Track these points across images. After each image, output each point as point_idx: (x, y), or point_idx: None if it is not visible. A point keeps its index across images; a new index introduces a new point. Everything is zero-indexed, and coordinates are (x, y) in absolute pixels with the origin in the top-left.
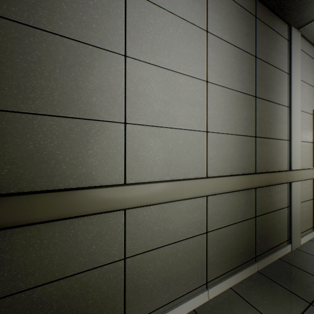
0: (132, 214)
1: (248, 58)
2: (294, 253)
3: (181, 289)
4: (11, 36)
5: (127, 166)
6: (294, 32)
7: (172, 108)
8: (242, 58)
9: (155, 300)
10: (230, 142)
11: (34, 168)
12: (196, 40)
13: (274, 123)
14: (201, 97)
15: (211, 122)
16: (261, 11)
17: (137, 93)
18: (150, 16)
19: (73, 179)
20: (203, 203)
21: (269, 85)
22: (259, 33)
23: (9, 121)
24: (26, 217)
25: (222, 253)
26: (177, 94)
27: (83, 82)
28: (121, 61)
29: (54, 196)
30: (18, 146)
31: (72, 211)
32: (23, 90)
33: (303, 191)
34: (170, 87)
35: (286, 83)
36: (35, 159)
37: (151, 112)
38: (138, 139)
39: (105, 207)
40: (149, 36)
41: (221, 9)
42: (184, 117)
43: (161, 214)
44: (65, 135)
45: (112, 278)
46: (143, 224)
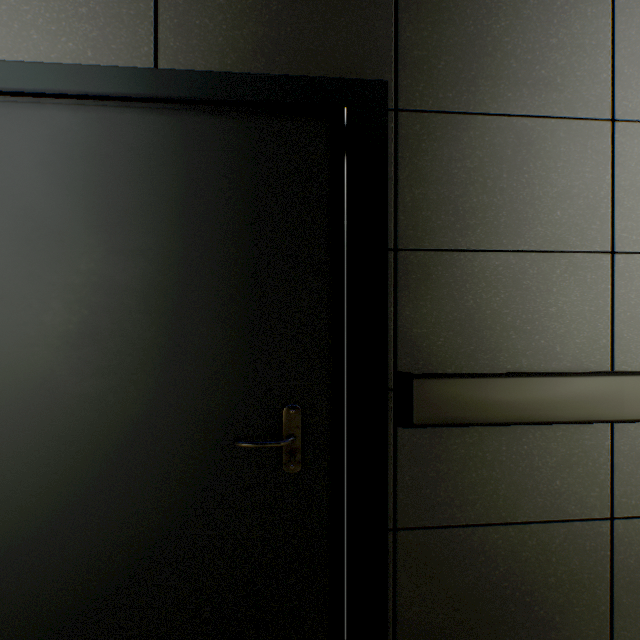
0: (624, 434)
1: None
2: None
3: None
4: (447, 137)
5: (616, 336)
6: None
7: None
8: None
9: None
10: None
11: (473, 337)
12: None
13: None
14: None
15: None
16: None
17: (634, 189)
18: None
19: (526, 358)
20: None
21: None
22: None
23: (444, 266)
24: (475, 412)
25: None
26: None
27: (541, 186)
28: (604, 133)
29: (510, 384)
30: (454, 302)
31: (535, 412)
32: (461, 216)
33: None
34: None
35: None
36: (474, 322)
37: None
38: (636, 282)
39: (587, 412)
40: None
41: None
42: None
43: None
44: (515, 282)
45: (588, 550)
46: None
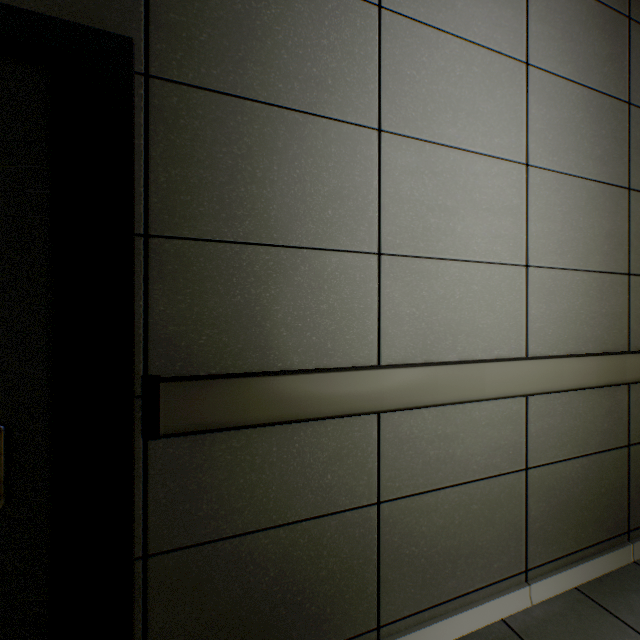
0: (390, 423)
1: (613, 107)
2: None
3: (478, 576)
4: (211, 117)
5: (383, 332)
6: None
7: (461, 221)
8: (598, 109)
9: (430, 590)
10: (574, 287)
11: (241, 334)
12: (506, 85)
13: None
14: (516, 198)
15: (534, 247)
16: None
17: (398, 197)
18: (421, 51)
19: (298, 355)
20: (520, 410)
21: None
22: (637, 51)
23: (208, 257)
24: (236, 414)
25: (558, 515)
26: (470, 194)
27: (313, 183)
28: (372, 141)
29: (275, 383)
30: (220, 297)
31: (300, 409)
32: (227, 205)
33: None
34: (456, 181)
35: None
36: (243, 319)
37: (424, 231)
38: (400, 282)
39: (351, 406)
40: (419, 88)
41: (555, 14)
42: (483, 238)
43: (441, 426)
44: (287, 278)
45: (358, 537)
46: (409, 443)
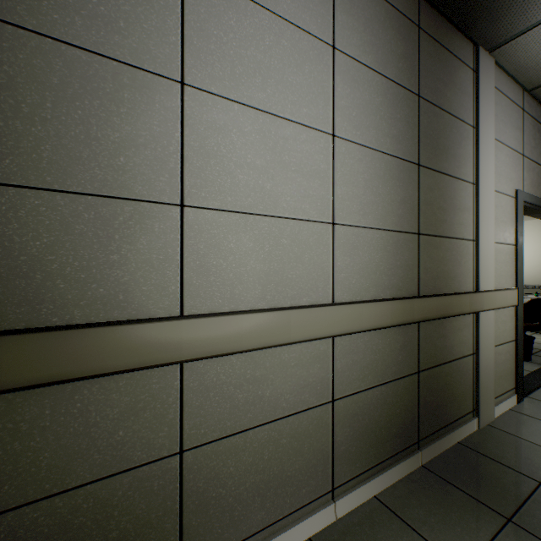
0: (195, 371)
1: (407, 97)
2: (483, 432)
3: (287, 503)
4: None
5: (186, 283)
6: (483, 56)
7: (271, 180)
8: (395, 96)
9: (239, 526)
10: (374, 243)
11: None
12: (314, 62)
13: (451, 211)
14: (324, 163)
15: (340, 208)
16: (429, 17)
17: (204, 152)
18: (229, 14)
19: (81, 308)
20: (327, 350)
21: (441, 146)
22: (425, 55)
23: None
24: None
25: (361, 437)
26: (280, 156)
27: (100, 127)
28: (174, 92)
29: (40, 341)
30: None
31: (76, 367)
32: None
33: (500, 327)
34: (266, 142)
35: (470, 143)
36: (2, 270)
37: (232, 186)
38: (206, 234)
39: (142, 359)
40: (227, 50)
41: (359, 10)
42: (293, 196)
43: (250, 370)
44: (65, 226)
45: (157, 490)
46: (216, 390)
